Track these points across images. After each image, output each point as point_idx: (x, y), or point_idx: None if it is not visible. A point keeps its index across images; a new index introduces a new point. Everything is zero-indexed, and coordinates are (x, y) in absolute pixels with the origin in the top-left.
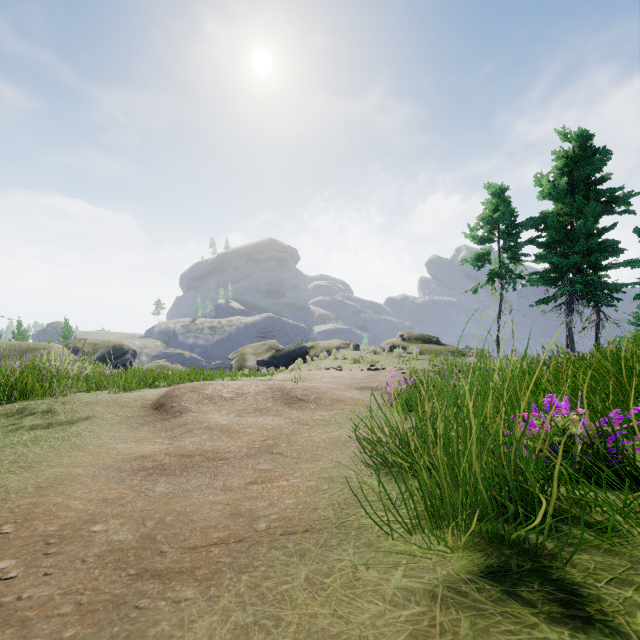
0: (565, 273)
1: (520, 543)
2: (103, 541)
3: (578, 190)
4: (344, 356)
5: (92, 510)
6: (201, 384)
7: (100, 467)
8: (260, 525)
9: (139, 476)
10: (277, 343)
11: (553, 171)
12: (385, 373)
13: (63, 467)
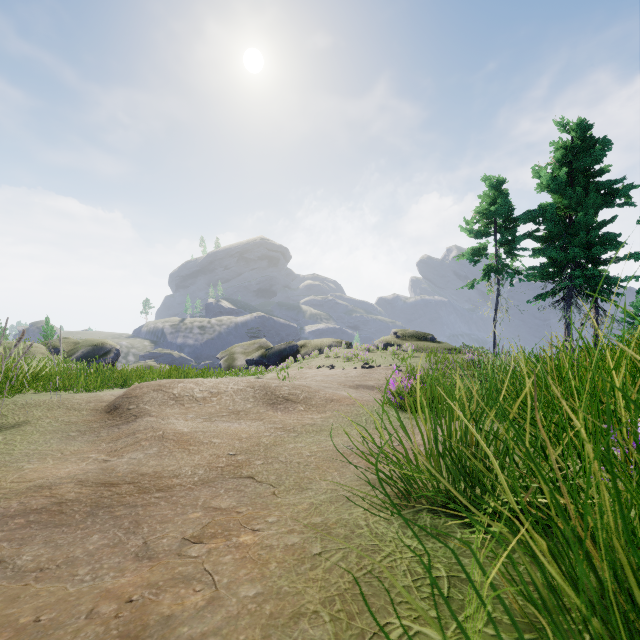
0: (563, 268)
1: None
2: None
3: (577, 182)
4: (336, 354)
5: None
6: (169, 382)
7: None
8: None
9: (4, 529)
10: (267, 342)
11: (552, 162)
12: (380, 371)
13: None
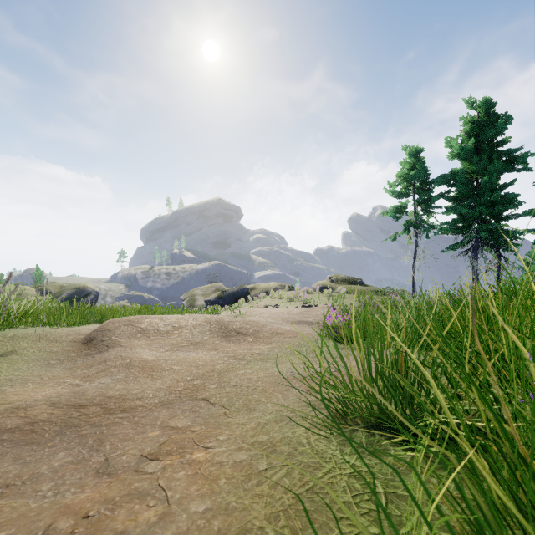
0: (471, 223)
1: None
2: None
3: (483, 151)
4: (280, 296)
5: None
6: (138, 318)
7: None
8: None
9: None
10: (223, 285)
11: (461, 134)
12: (318, 309)
13: None
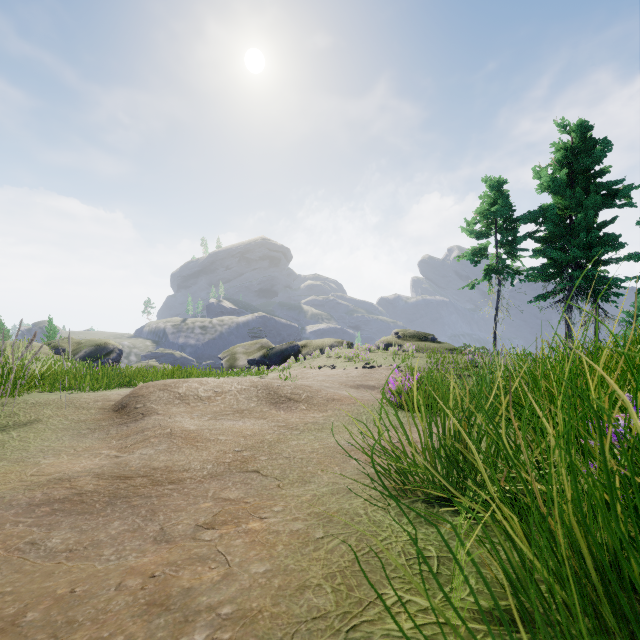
0: (564, 268)
1: None
2: None
3: (578, 183)
4: (337, 354)
5: None
6: (174, 382)
7: None
8: (194, 637)
9: (32, 516)
10: (269, 342)
11: (552, 163)
12: (381, 371)
13: None
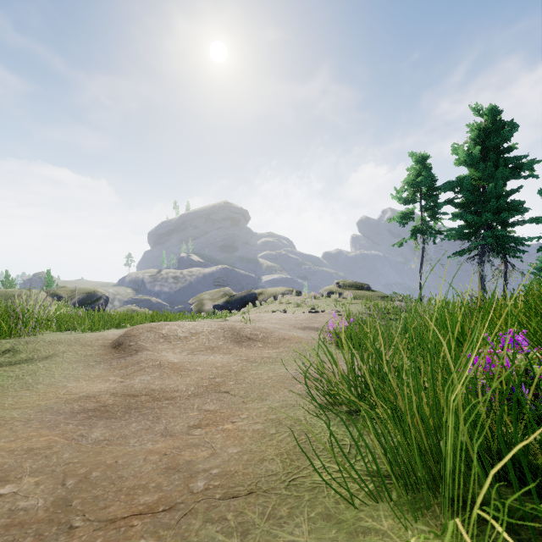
0: (478, 229)
1: (532, 528)
2: (5, 510)
3: (489, 158)
4: (288, 301)
5: (9, 464)
6: (158, 324)
7: (39, 409)
8: (197, 484)
9: (76, 419)
10: (231, 290)
11: (468, 141)
12: (324, 315)
13: (0, 409)
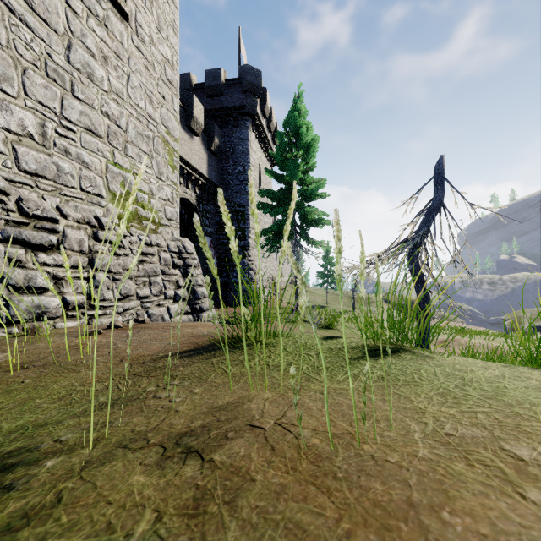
0: None
1: None
2: None
3: None
4: None
5: None
6: (458, 339)
7: None
8: None
9: None
10: None
11: None
12: None
13: None
